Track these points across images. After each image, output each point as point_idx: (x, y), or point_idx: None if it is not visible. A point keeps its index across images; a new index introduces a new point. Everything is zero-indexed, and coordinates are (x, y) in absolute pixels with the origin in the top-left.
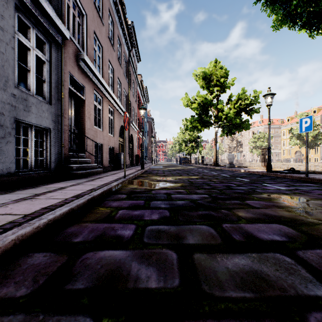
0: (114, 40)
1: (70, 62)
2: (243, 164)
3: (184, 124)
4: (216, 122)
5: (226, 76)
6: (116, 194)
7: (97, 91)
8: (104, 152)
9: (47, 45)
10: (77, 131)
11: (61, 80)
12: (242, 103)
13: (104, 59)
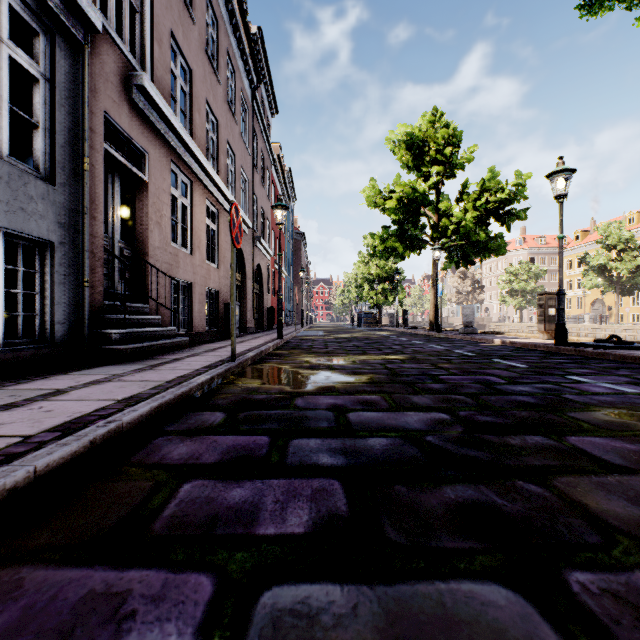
0: (220, 61)
1: (109, 91)
2: (486, 326)
3: (367, 244)
4: (436, 239)
5: (457, 143)
6: (200, 410)
7: (179, 166)
8: (197, 300)
9: (42, 39)
10: (130, 253)
11: (82, 127)
12: (491, 200)
13: (195, 97)
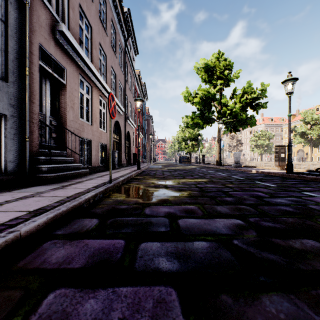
0: (107, 24)
1: (42, 32)
2: (243, 163)
3: (184, 121)
4: (219, 118)
5: (230, 69)
6: (83, 217)
7: (84, 77)
8: (94, 149)
9: None
10: (55, 123)
11: (25, 50)
12: (248, 97)
13: (93, 41)
